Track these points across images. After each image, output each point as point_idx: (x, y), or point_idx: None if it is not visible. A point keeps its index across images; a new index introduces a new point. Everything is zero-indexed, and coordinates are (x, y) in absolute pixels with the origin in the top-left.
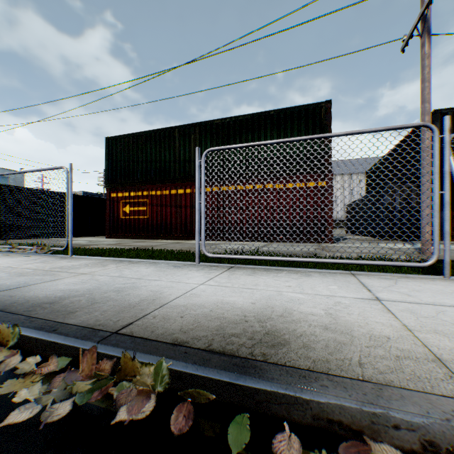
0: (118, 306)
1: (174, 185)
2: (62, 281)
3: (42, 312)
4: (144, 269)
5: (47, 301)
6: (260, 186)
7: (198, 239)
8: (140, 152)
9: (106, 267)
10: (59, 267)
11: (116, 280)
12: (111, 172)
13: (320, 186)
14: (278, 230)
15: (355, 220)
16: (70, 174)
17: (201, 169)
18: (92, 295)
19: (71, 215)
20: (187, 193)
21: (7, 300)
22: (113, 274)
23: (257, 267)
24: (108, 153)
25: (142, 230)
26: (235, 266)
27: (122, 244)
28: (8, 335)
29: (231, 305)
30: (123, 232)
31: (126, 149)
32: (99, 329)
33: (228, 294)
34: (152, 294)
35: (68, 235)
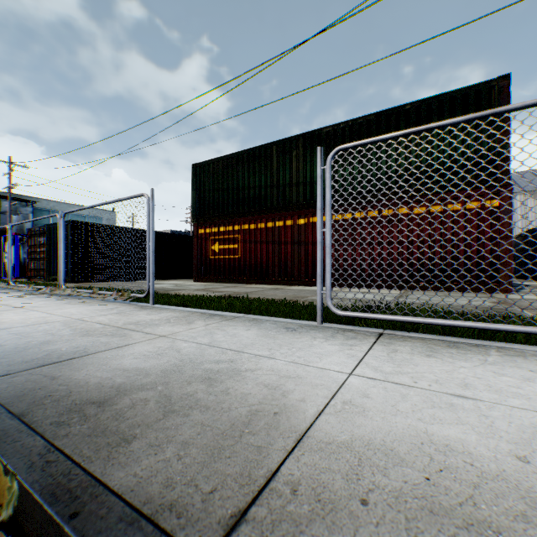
0: (209, 427)
1: (271, 216)
2: (130, 350)
3: (77, 431)
4: (243, 331)
5: (95, 396)
6: (389, 211)
7: (321, 287)
8: (230, 178)
9: (191, 324)
10: (135, 322)
11: (205, 353)
12: (198, 204)
13: (487, 207)
14: (468, 275)
15: (528, 259)
16: (151, 203)
17: (305, 193)
18: (167, 387)
19: (152, 253)
20: (287, 225)
21: (42, 387)
22: (201, 340)
23: (425, 336)
24: (196, 182)
25: (233, 273)
26: (385, 332)
27: (211, 289)
28: (3, 489)
29: (466, 459)
30: (211, 274)
31: (215, 176)
32: (168, 531)
33: (424, 410)
34: (267, 394)
35: (149, 278)
